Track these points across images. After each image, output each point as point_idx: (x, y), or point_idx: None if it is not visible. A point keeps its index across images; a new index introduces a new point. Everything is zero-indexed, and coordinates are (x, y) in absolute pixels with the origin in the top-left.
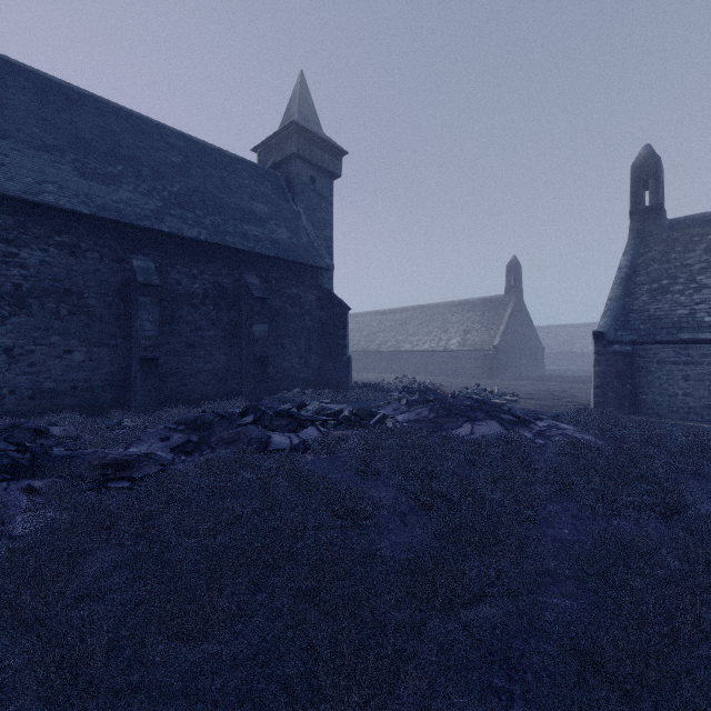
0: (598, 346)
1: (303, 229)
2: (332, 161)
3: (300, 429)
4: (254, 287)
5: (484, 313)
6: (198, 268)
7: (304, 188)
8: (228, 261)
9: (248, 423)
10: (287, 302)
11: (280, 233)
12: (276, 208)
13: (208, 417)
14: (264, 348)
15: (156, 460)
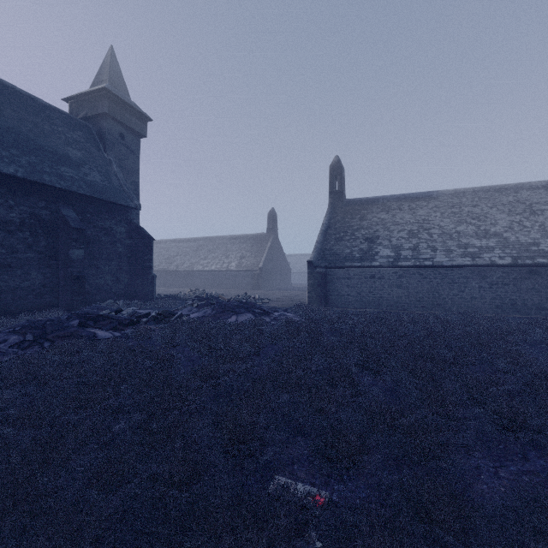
0: (310, 269)
1: (114, 174)
2: (139, 124)
3: (120, 326)
4: (71, 219)
5: (254, 245)
6: (14, 200)
7: (115, 141)
8: (45, 196)
9: (76, 324)
10: (100, 232)
11: (94, 176)
12: (89, 154)
13: (40, 321)
14: (81, 268)
15: (4, 352)
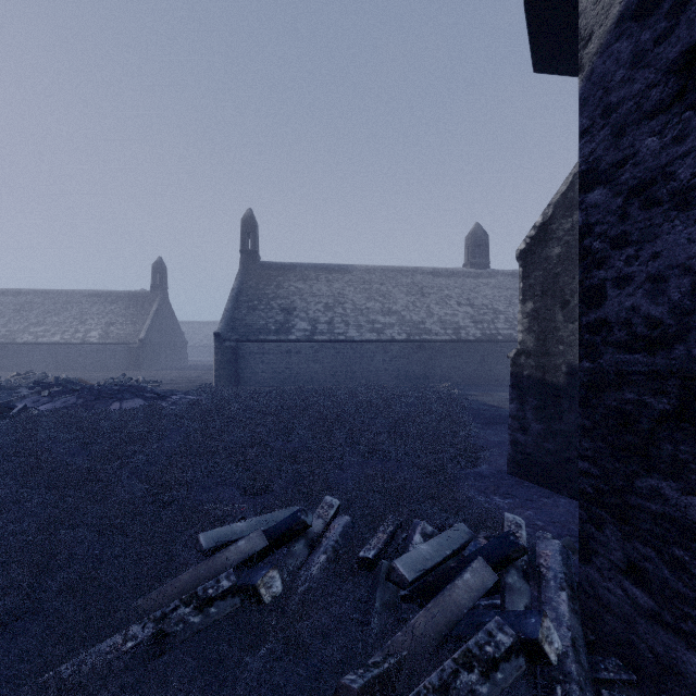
0: (217, 342)
1: None
2: None
3: None
4: None
5: (130, 307)
6: None
7: None
8: None
9: None
10: None
11: None
12: None
13: None
14: None
15: None
